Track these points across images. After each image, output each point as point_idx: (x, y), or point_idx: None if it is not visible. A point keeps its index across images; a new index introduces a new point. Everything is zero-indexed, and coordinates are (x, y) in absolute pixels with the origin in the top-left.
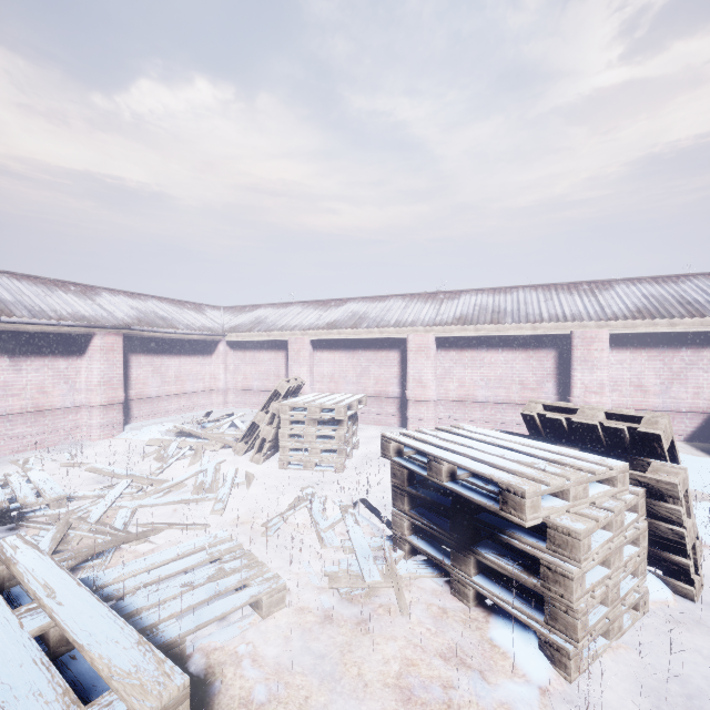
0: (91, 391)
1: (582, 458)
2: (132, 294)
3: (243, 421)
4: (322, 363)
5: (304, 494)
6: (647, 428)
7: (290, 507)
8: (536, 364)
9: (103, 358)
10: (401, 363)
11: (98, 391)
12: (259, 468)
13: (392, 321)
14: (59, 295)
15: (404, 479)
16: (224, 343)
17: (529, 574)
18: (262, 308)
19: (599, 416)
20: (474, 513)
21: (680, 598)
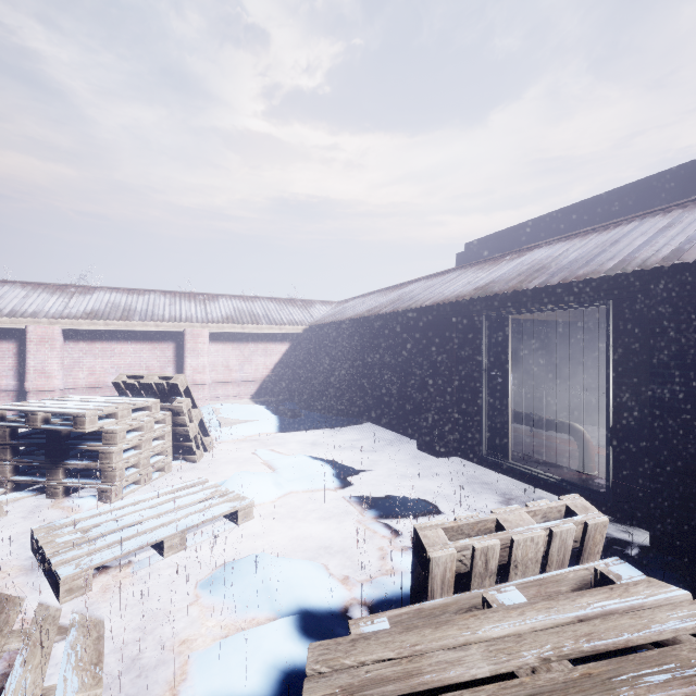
0: None
1: (137, 400)
2: None
3: None
4: None
5: None
6: (173, 382)
7: None
8: (160, 353)
9: None
10: (18, 354)
11: None
12: None
13: (5, 310)
14: None
15: (6, 436)
16: None
17: (95, 462)
18: None
19: (155, 378)
20: (63, 441)
21: (192, 464)
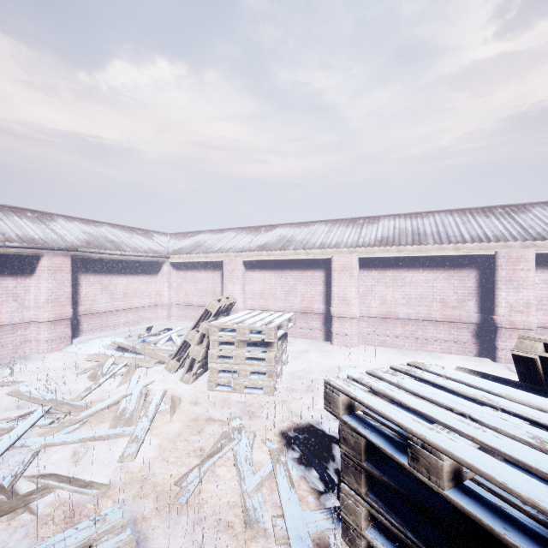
0: (39, 307)
1: None
2: (87, 221)
3: (181, 334)
4: (253, 281)
5: (230, 428)
6: None
7: (212, 451)
8: (457, 283)
9: (51, 278)
10: (325, 282)
11: (45, 307)
12: (187, 389)
13: (317, 243)
14: (13, 220)
15: (360, 451)
16: (168, 264)
17: None
18: (202, 234)
19: None
20: None
21: None
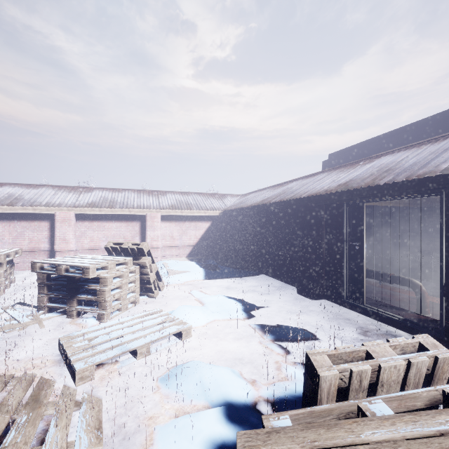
0: None
1: (119, 258)
2: None
3: None
4: None
5: None
6: (140, 247)
7: None
8: (131, 228)
9: None
10: (50, 229)
11: None
12: None
13: (43, 202)
14: None
15: (44, 279)
16: None
17: (95, 296)
18: None
19: (129, 245)
20: (76, 282)
21: (152, 298)
